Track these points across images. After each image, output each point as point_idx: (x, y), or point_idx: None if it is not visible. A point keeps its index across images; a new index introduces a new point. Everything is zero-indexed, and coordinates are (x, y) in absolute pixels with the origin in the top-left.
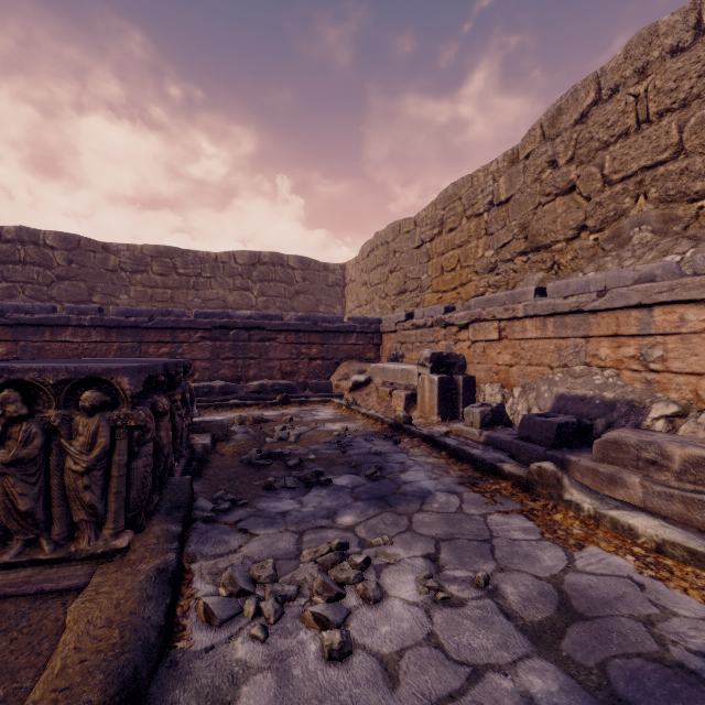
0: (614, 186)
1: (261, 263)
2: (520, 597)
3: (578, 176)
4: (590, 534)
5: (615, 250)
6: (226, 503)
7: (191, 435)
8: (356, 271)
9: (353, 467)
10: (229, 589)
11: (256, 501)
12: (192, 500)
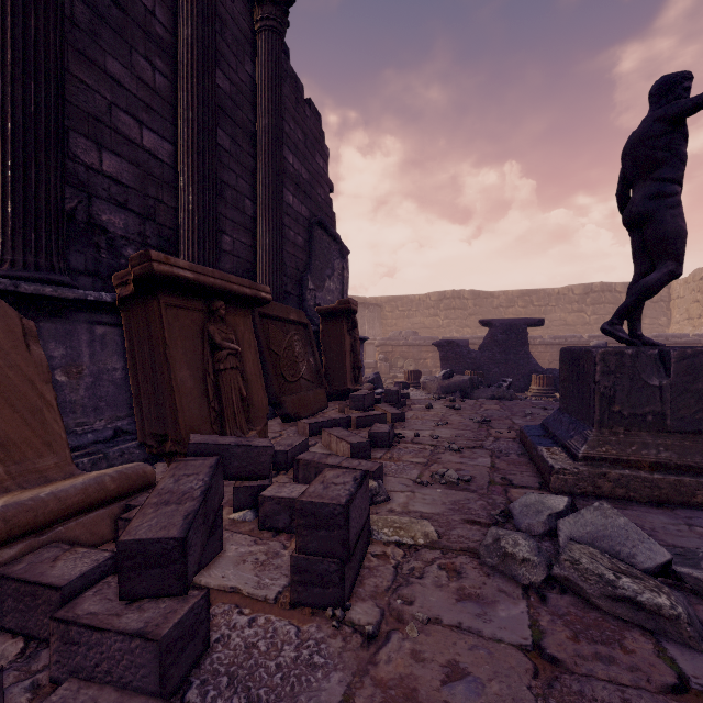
0: None
1: (592, 292)
2: None
3: None
4: None
5: None
6: None
7: None
8: (684, 290)
9: None
10: None
11: None
12: None
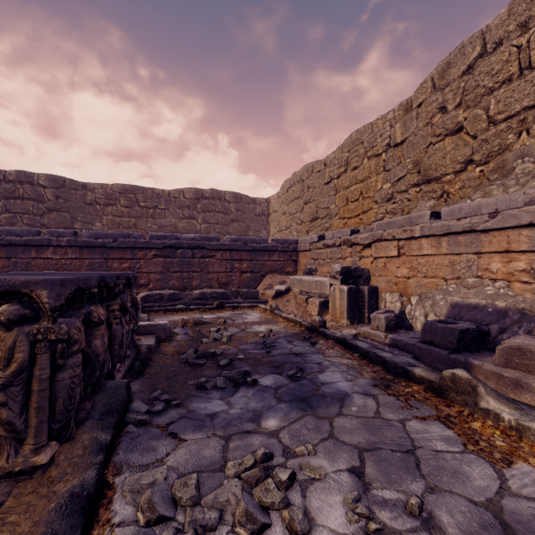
0: (498, 125)
1: (204, 198)
2: (459, 530)
3: (465, 118)
4: (515, 447)
5: (499, 179)
6: (160, 405)
7: (138, 337)
8: (278, 203)
9: (276, 367)
10: (147, 516)
11: (188, 401)
12: (127, 403)
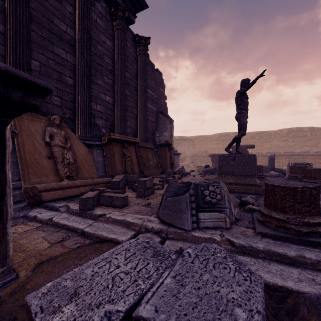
0: None
1: (292, 132)
2: None
3: None
4: None
5: None
6: None
7: None
8: None
9: None
10: None
11: None
12: None
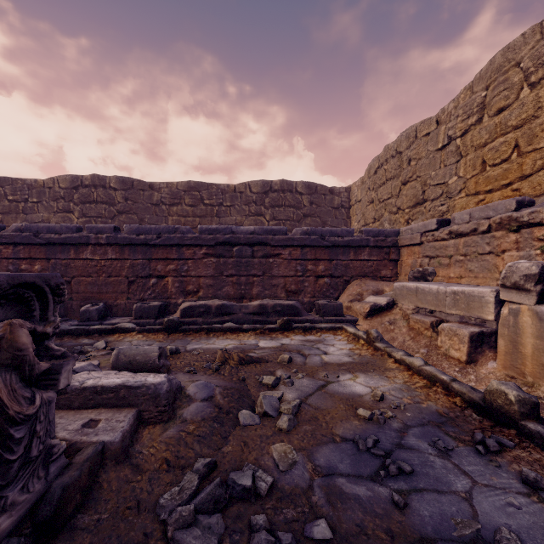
0: None
1: (272, 191)
2: None
3: None
4: None
5: None
6: None
7: (98, 413)
8: (361, 191)
9: None
10: None
11: None
12: None
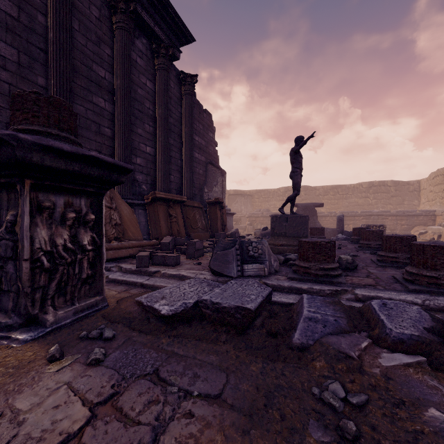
0: None
1: (373, 186)
2: None
3: None
4: None
5: None
6: None
7: None
8: (426, 184)
9: None
10: None
11: None
12: None
